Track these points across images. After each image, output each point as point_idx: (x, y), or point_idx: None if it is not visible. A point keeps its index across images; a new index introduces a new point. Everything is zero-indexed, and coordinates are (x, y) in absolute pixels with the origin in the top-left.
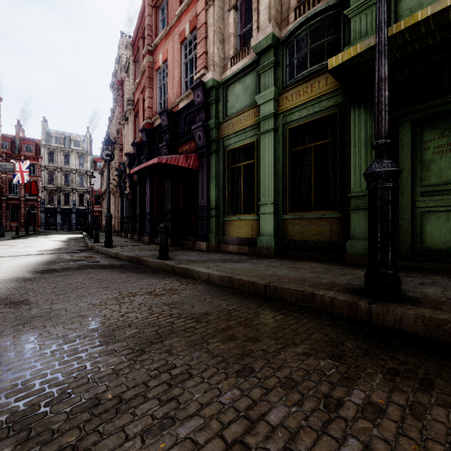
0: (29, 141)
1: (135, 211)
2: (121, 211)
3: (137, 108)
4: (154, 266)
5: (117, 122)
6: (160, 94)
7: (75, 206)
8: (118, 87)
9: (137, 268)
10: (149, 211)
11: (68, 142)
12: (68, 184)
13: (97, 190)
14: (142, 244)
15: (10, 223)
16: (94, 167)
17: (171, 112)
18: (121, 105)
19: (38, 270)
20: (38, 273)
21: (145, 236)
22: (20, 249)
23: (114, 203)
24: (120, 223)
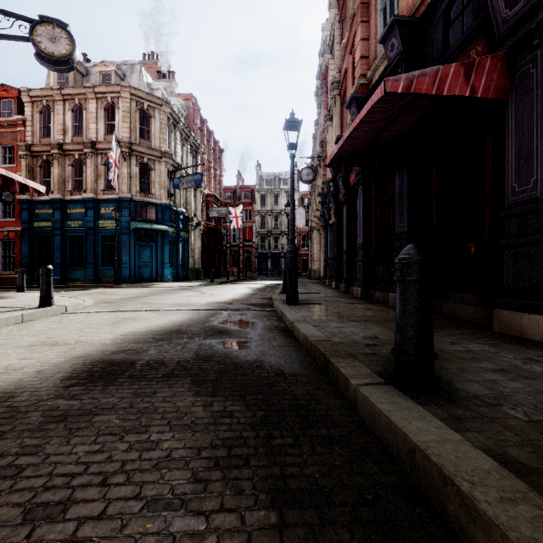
0: (246, 188)
1: (342, 248)
2: (325, 250)
3: (344, 85)
4: (377, 428)
5: (321, 134)
6: (382, 23)
7: (283, 250)
8: (321, 83)
9: (307, 425)
10: (362, 242)
11: (277, 183)
12: (277, 227)
13: (304, 231)
14: (349, 302)
15: (232, 269)
16: (302, 205)
17: (409, 20)
18: (325, 106)
19: (107, 360)
20: (71, 380)
21: (355, 286)
22: (197, 299)
23: (319, 242)
24: (324, 266)
